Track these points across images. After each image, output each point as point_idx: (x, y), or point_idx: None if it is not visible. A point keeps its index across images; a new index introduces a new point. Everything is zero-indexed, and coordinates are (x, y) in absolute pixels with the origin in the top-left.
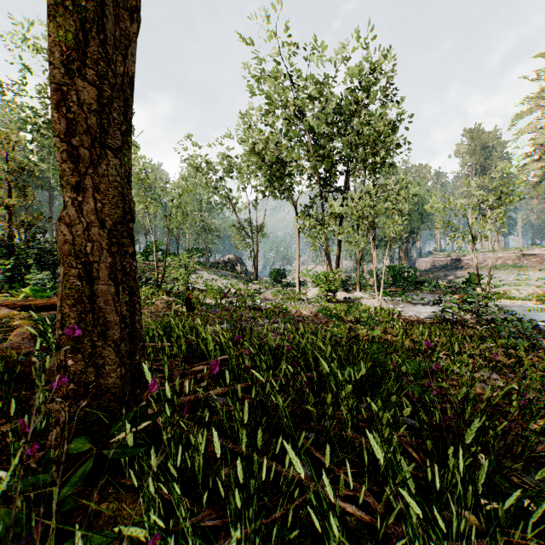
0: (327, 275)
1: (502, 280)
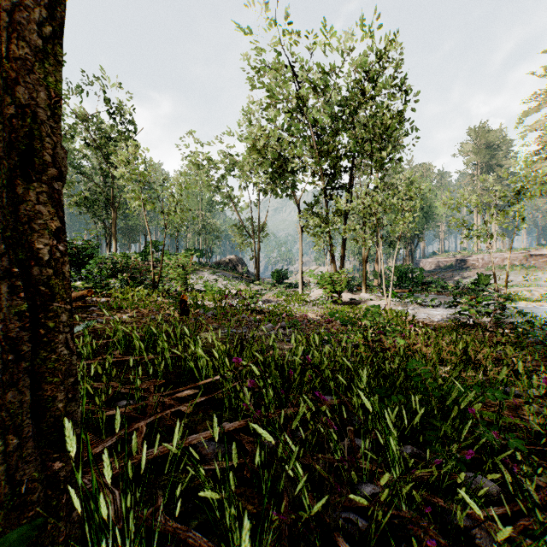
0: (332, 275)
1: (510, 281)
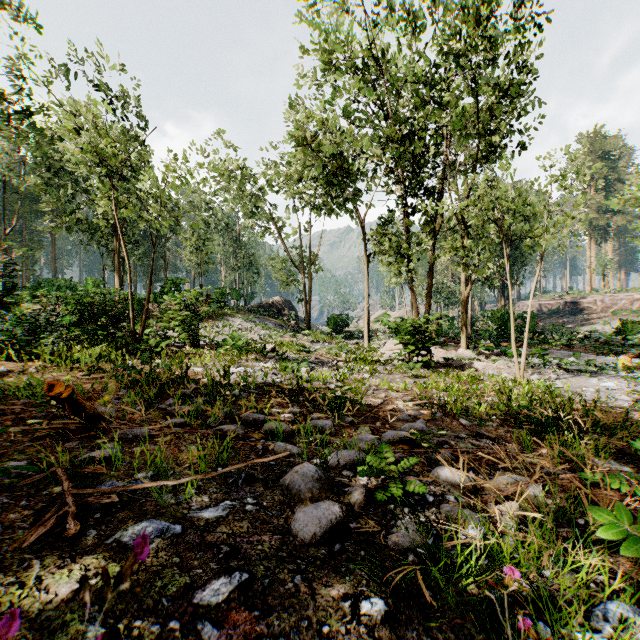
0: (415, 323)
1: None
